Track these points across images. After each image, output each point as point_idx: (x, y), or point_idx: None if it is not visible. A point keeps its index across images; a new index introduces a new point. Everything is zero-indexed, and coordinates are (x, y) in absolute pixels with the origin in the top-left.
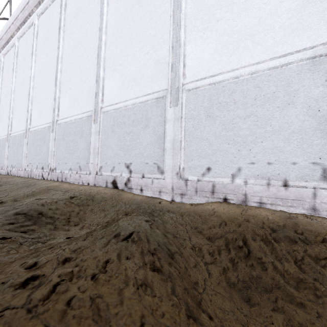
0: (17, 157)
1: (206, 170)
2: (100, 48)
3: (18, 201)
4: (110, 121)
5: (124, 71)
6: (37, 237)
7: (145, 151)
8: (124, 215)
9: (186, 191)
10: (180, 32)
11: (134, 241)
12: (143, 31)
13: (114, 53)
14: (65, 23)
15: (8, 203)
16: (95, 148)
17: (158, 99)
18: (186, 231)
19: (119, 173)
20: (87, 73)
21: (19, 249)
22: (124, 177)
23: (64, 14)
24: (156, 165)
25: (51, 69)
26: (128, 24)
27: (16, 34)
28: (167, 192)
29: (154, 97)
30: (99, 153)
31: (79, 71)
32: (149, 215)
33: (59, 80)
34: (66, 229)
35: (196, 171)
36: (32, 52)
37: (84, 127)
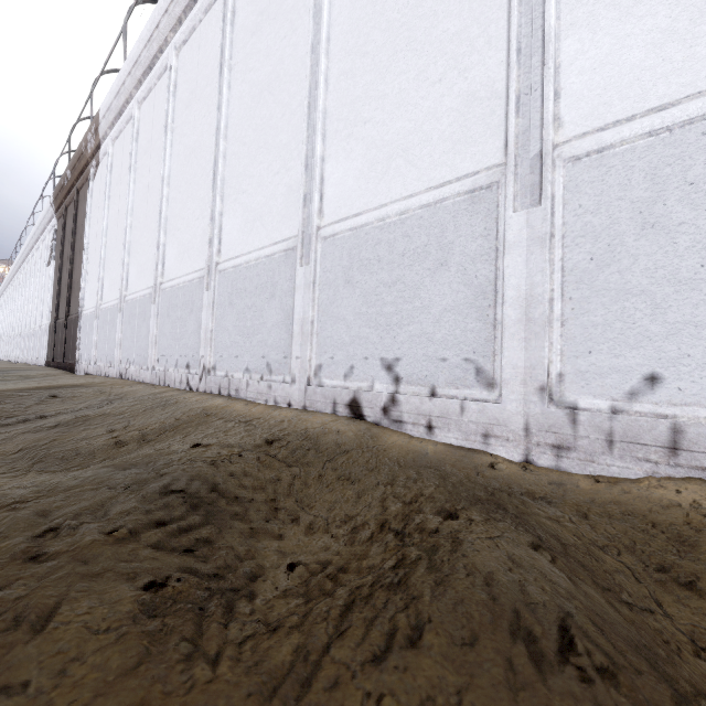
0: (138, 342)
1: (644, 383)
2: (315, 90)
3: (149, 441)
4: (341, 258)
5: (375, 136)
6: (223, 567)
7: (439, 328)
8: (443, 514)
9: (574, 439)
10: (545, 6)
11: (601, 673)
12: (426, 29)
13: (348, 98)
14: (233, 52)
15: (131, 445)
16: (306, 322)
17: (474, 193)
18: (630, 574)
19: (367, 382)
20: (282, 153)
21: (205, 641)
22: (381, 392)
23: (231, 32)
24: (472, 366)
25: (203, 156)
26: (385, 20)
27: (136, 95)
28: (508, 438)
29: (463, 190)
30: (314, 334)
31: (266, 151)
32: (508, 515)
33: (221, 176)
34: (275, 534)
35: (606, 385)
36: (167, 127)
37: (277, 275)
